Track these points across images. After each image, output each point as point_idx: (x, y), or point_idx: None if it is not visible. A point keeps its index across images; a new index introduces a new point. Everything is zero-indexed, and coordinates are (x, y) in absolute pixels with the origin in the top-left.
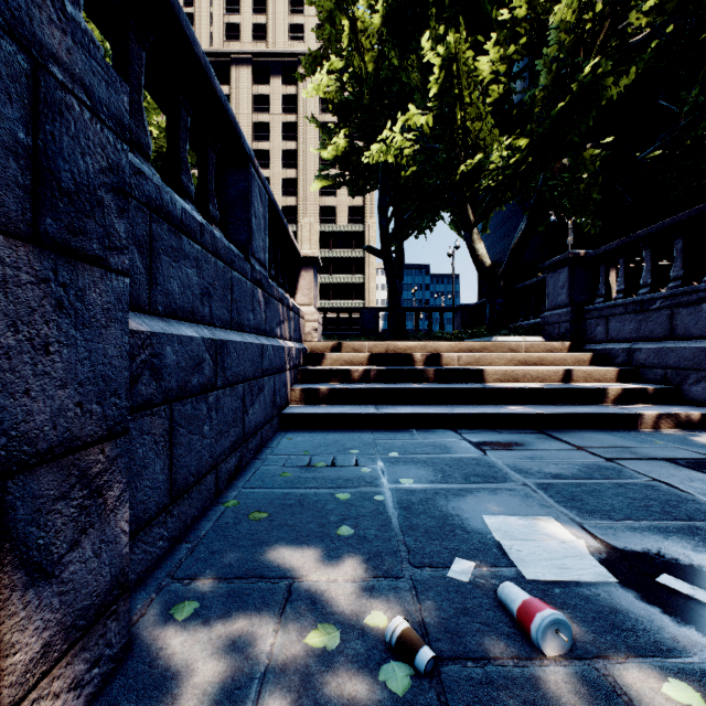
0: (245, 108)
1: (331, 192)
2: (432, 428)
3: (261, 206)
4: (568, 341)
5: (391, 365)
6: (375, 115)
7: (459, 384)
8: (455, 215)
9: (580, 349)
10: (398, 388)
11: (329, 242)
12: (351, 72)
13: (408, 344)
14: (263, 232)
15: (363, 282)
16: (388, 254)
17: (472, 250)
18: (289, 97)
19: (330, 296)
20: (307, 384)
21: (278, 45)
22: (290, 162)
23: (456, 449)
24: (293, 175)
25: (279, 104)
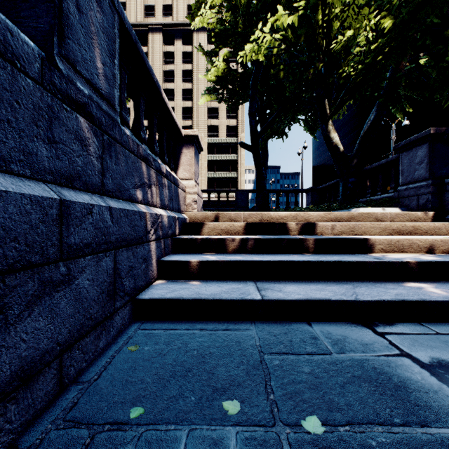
0: (158, 61)
1: (215, 116)
2: (335, 320)
3: (101, 14)
4: (430, 211)
5: (266, 234)
6: (247, 38)
7: (344, 255)
8: (309, 116)
9: (443, 218)
10: (281, 262)
11: (213, 149)
12: (228, 6)
13: (281, 214)
14: (104, 52)
15: (236, 177)
16: (257, 148)
17: (328, 139)
18: (187, 53)
19: (214, 186)
20: (180, 254)
21: (180, 19)
22: (188, 97)
23: (421, 397)
24: (190, 105)
25: (180, 58)
